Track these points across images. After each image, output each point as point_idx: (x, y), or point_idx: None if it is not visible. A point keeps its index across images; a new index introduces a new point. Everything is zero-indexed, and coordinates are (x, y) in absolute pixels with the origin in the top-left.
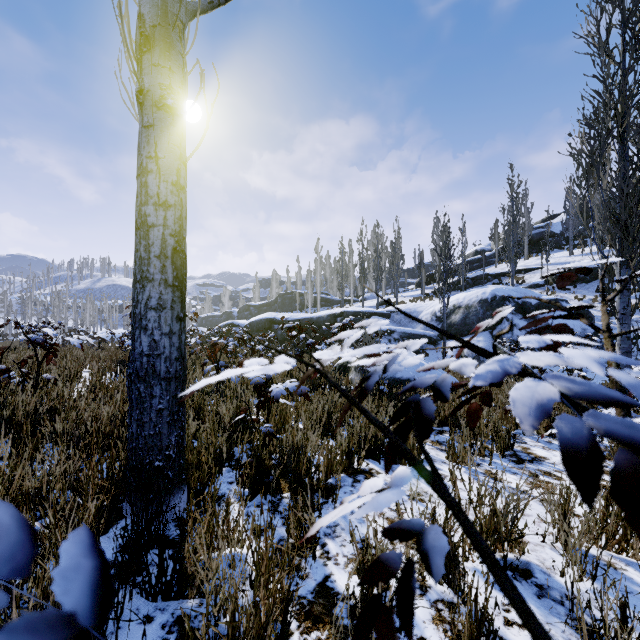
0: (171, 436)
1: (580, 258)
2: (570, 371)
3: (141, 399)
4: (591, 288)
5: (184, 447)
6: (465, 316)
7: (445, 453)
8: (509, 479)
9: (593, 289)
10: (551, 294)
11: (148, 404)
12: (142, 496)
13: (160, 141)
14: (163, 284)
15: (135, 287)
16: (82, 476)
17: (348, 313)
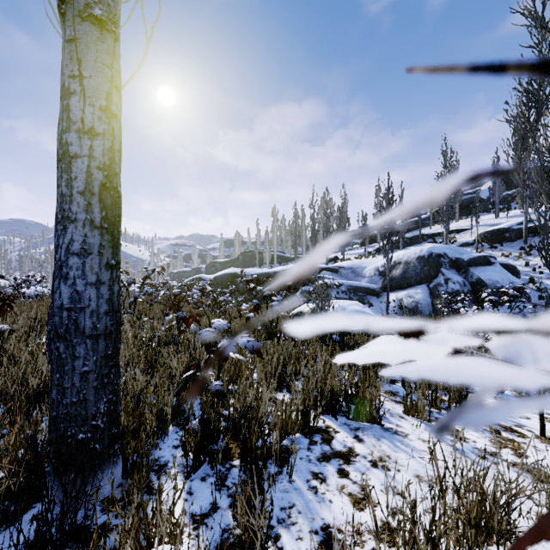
0: (99, 403)
1: (505, 220)
2: None
3: (61, 361)
4: (516, 246)
5: (118, 413)
6: (405, 271)
7: (401, 405)
8: (472, 437)
9: (518, 247)
10: (480, 252)
11: (70, 366)
12: (59, 477)
13: (85, 58)
14: (88, 225)
15: (56, 229)
16: (3, 445)
17: None
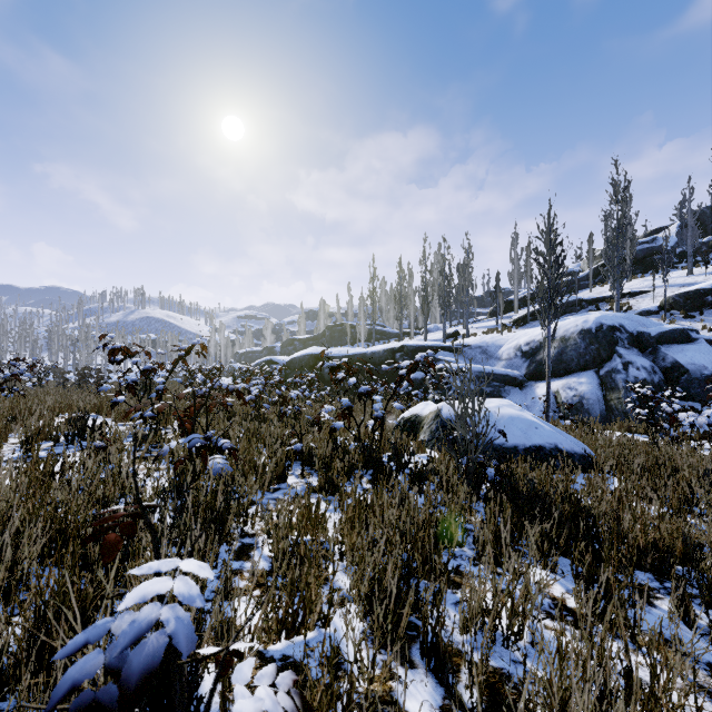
0: None
1: (703, 278)
2: None
3: None
4: None
5: None
6: (561, 351)
7: None
8: None
9: None
10: (669, 323)
11: None
12: None
13: None
14: None
15: None
16: None
17: (409, 347)
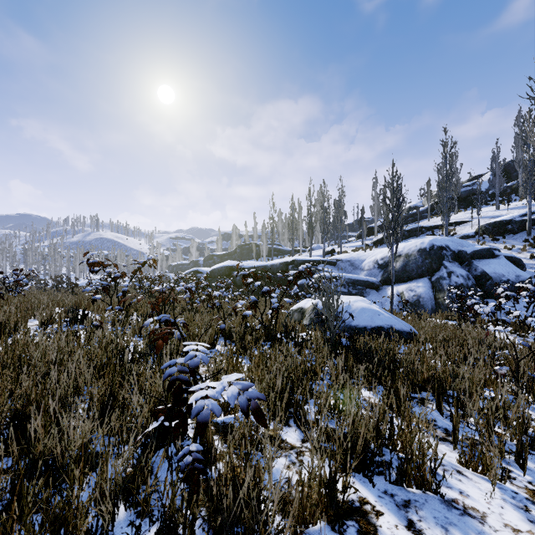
0: None
1: (506, 212)
2: (507, 315)
3: None
4: (519, 238)
5: None
6: (405, 264)
7: (448, 446)
8: None
9: (521, 239)
10: (482, 244)
11: None
12: None
13: None
14: None
15: None
16: None
17: (298, 261)
